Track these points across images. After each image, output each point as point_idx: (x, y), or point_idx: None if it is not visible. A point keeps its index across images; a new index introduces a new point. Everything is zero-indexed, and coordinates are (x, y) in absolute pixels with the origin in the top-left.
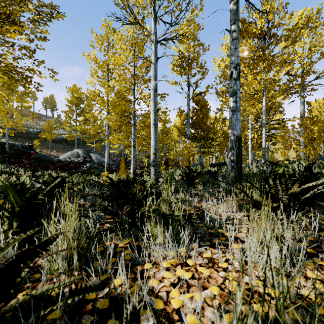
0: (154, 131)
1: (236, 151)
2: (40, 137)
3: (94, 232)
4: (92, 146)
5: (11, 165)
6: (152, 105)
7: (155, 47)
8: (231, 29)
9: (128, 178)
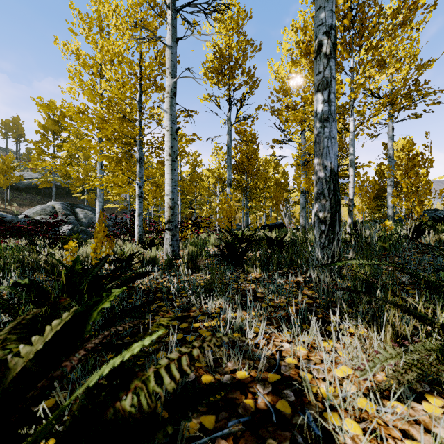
0: (171, 167)
1: (330, 201)
2: None
3: None
4: (82, 197)
5: None
6: (167, 121)
7: (172, 18)
8: None
9: (76, 268)
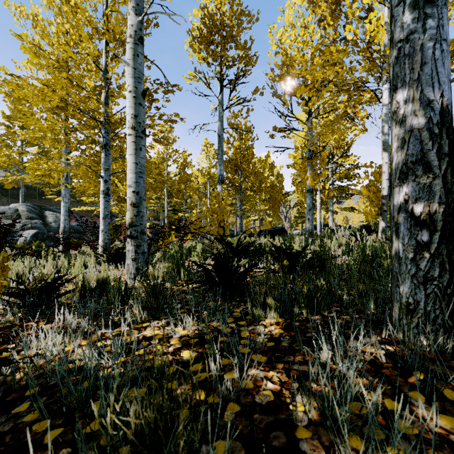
0: (135, 145)
1: (445, 177)
2: None
3: None
4: (56, 199)
5: None
6: (129, 77)
7: None
8: None
9: None
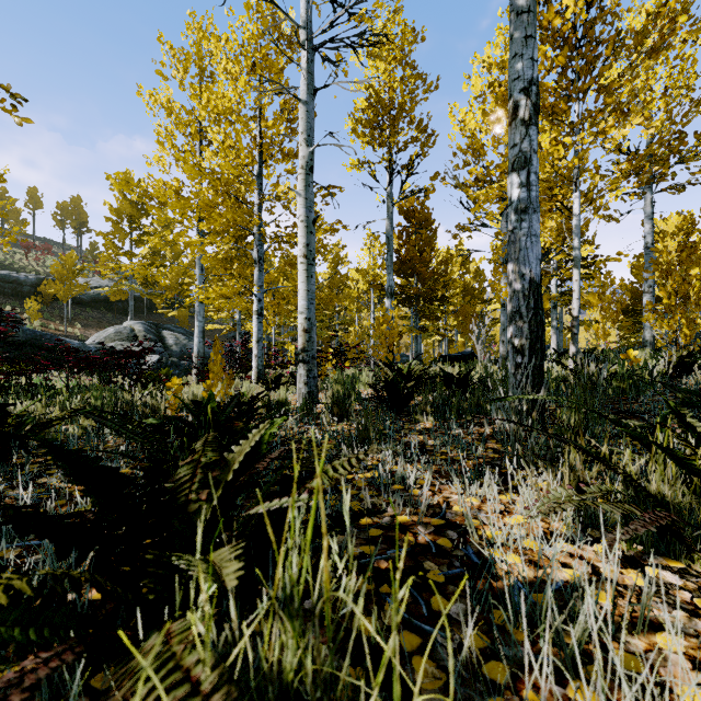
0: (306, 273)
1: (530, 323)
2: (43, 294)
3: None
4: (169, 314)
5: None
6: (301, 207)
7: (308, 61)
8: None
9: (211, 405)
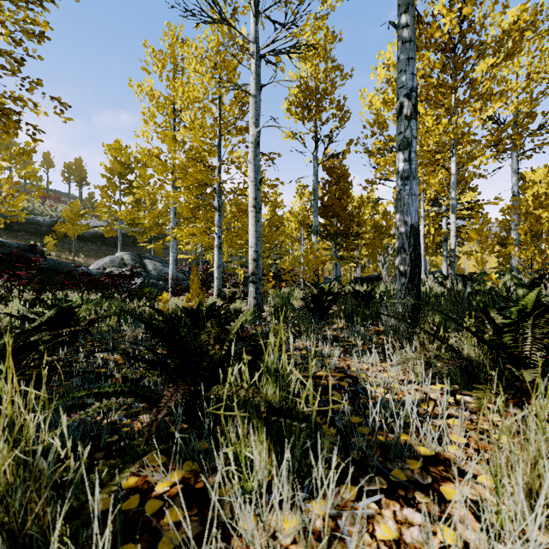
0: (255, 219)
1: (410, 255)
2: (56, 232)
3: (108, 440)
4: (148, 246)
5: (1, 281)
6: (251, 171)
7: (256, 66)
8: (399, 23)
9: (201, 308)
